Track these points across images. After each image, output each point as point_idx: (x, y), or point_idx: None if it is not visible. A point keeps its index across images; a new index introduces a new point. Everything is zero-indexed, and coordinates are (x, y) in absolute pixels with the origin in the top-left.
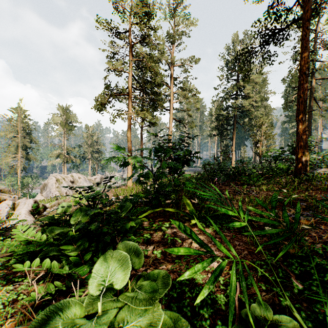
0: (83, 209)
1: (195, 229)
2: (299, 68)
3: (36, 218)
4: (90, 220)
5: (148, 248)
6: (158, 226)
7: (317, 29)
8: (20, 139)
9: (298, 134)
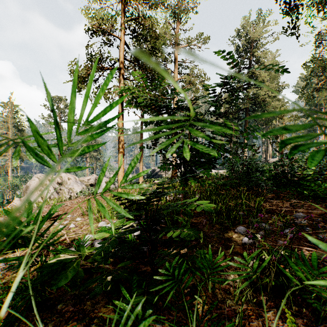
0: None
1: None
2: None
3: None
4: None
5: None
6: None
7: None
8: (11, 136)
9: None
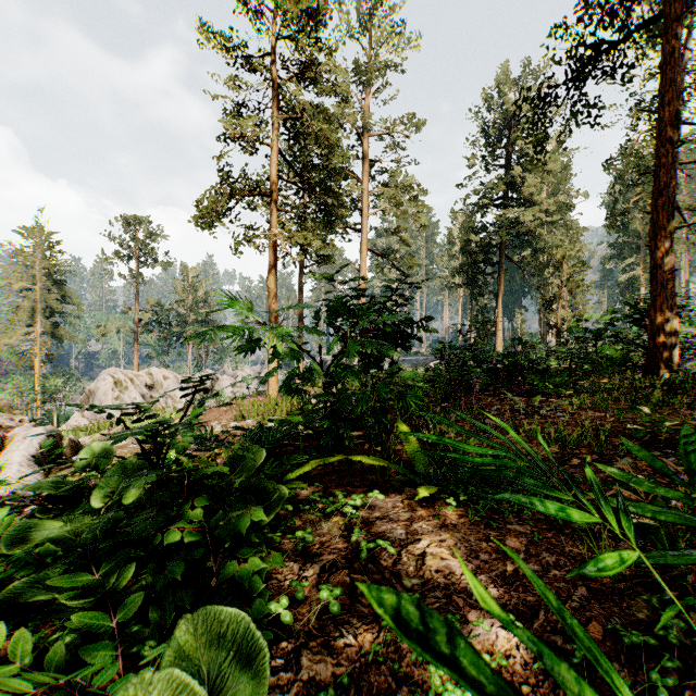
0: (131, 466)
1: (429, 513)
2: (657, 130)
3: (49, 473)
4: (146, 497)
5: (308, 572)
6: (335, 505)
7: (682, 54)
8: (40, 294)
9: (654, 278)
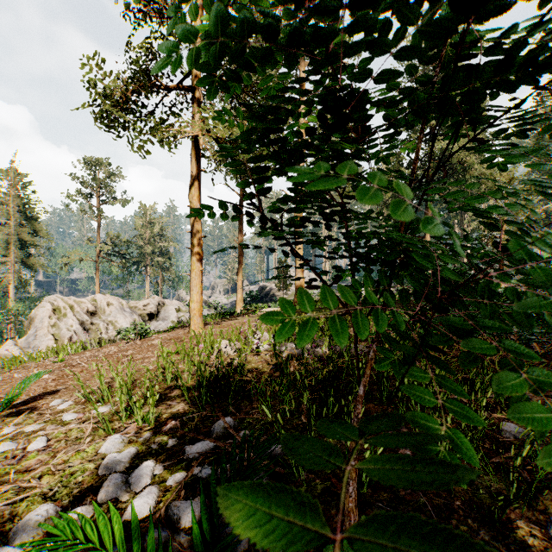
0: None
1: None
2: None
3: None
4: None
5: None
6: None
7: None
8: (14, 228)
9: None
